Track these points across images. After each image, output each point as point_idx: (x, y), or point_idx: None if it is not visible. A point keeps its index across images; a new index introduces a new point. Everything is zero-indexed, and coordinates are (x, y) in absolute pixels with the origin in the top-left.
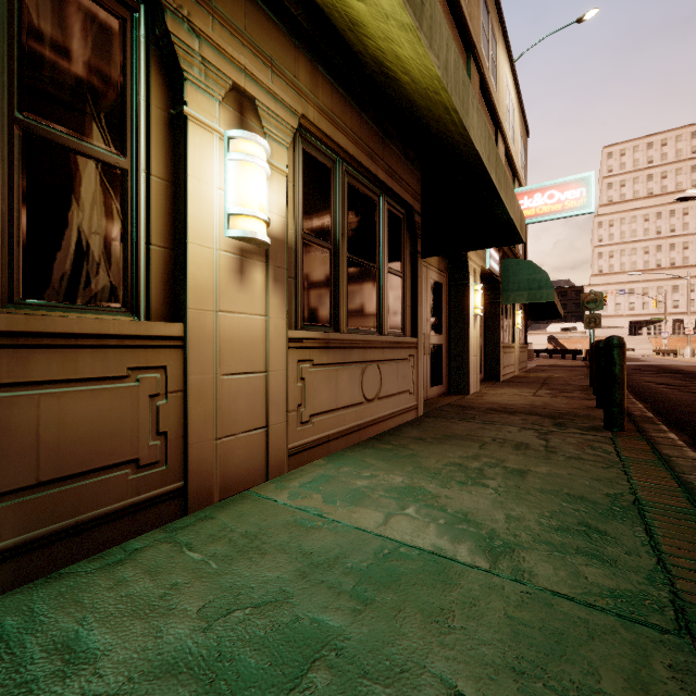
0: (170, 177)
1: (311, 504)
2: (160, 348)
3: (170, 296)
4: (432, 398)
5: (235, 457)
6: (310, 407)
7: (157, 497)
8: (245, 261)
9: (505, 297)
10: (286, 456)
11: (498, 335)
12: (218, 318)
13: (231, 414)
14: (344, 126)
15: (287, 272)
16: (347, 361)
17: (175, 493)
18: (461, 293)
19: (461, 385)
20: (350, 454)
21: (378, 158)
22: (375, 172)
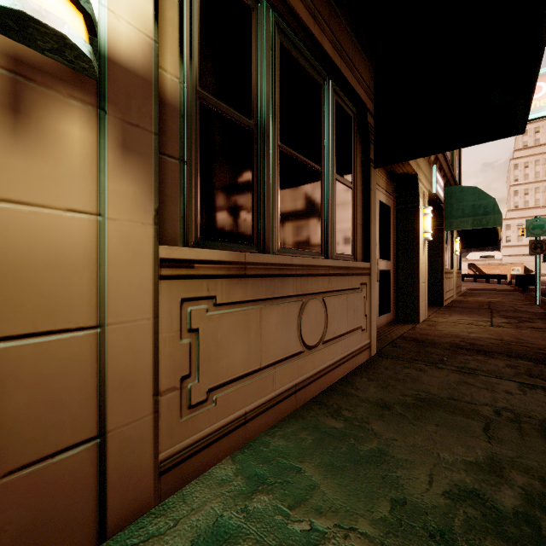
0: None
1: None
2: None
3: None
4: (380, 327)
5: None
6: (209, 375)
7: None
8: (28, 88)
9: (448, 224)
10: (154, 475)
11: (441, 261)
12: None
13: None
14: None
15: (156, 139)
16: (277, 295)
17: None
18: (410, 216)
19: (410, 313)
20: (279, 442)
21: (324, 22)
22: (319, 38)
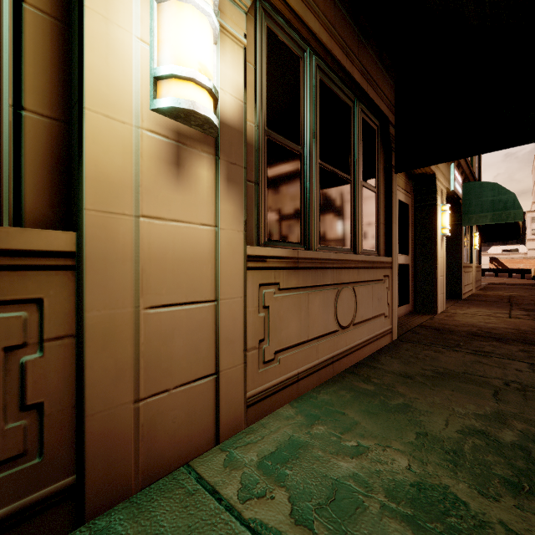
0: (61, 14)
1: (272, 516)
2: (27, 270)
3: (61, 192)
4: (399, 317)
5: (168, 421)
6: (275, 341)
7: (21, 511)
8: (183, 150)
9: (466, 219)
10: (244, 407)
11: (459, 255)
12: (138, 225)
13: (160, 363)
14: (316, 8)
15: (245, 171)
16: (319, 284)
17: (59, 495)
18: (428, 213)
19: (428, 304)
20: (324, 397)
21: (354, 56)
22: (350, 70)
